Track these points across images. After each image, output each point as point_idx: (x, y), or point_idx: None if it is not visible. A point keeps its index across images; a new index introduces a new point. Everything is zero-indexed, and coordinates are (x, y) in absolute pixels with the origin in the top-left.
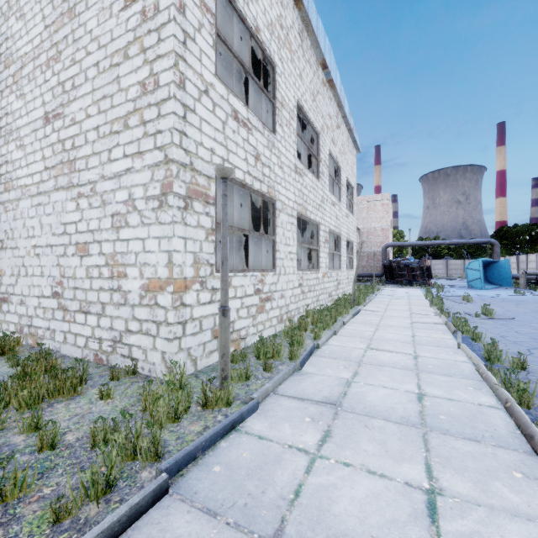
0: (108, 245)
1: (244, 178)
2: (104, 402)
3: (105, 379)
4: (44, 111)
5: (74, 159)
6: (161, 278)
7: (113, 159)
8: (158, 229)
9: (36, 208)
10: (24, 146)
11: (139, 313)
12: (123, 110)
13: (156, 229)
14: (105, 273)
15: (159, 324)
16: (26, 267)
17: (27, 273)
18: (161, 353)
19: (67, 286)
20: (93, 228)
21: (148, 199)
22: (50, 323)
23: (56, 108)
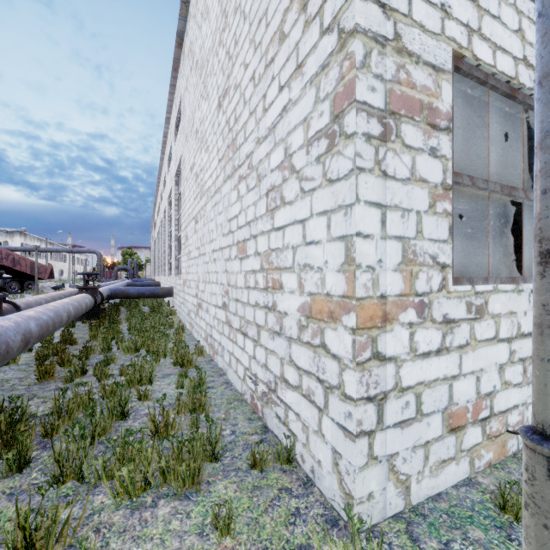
0: (263, 240)
1: (514, 73)
2: (217, 543)
3: (247, 457)
4: (218, 97)
5: (235, 135)
6: (332, 295)
7: (267, 106)
8: (326, 196)
9: (214, 208)
10: (208, 147)
11: (297, 356)
12: (277, 17)
13: (323, 195)
14: (260, 282)
15: (327, 390)
16: (209, 274)
17: (209, 280)
18: (332, 451)
19: (231, 296)
20: (250, 218)
21: (310, 144)
22: (221, 337)
23: (224, 85)
